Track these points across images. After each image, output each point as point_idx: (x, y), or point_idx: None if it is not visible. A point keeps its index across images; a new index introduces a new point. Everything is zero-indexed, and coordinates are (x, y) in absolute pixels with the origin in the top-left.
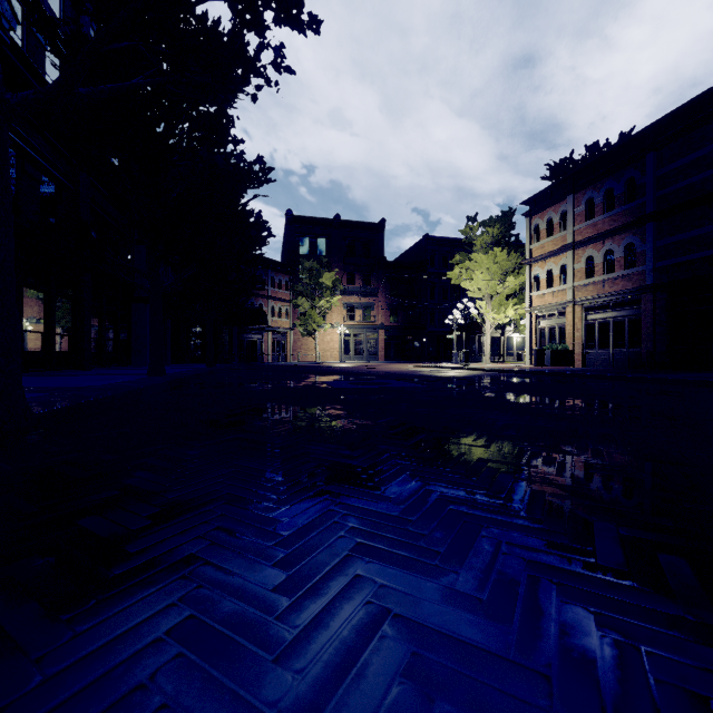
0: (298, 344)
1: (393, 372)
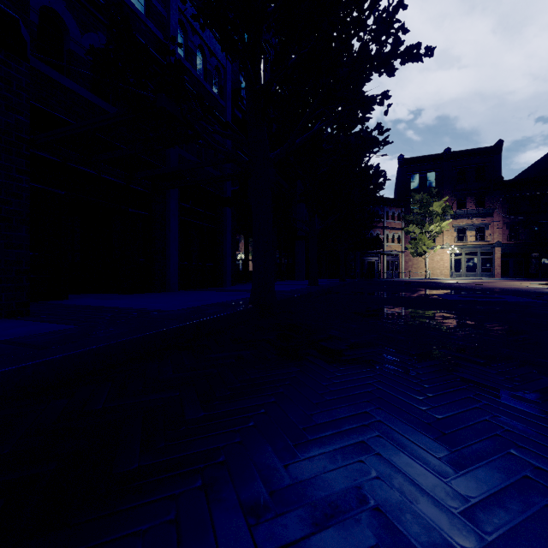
0: (408, 264)
1: (510, 289)
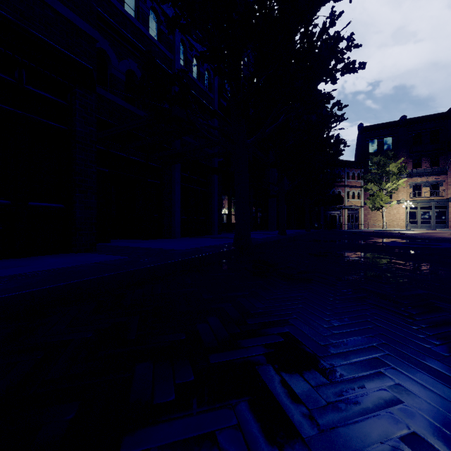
0: (367, 217)
1: None
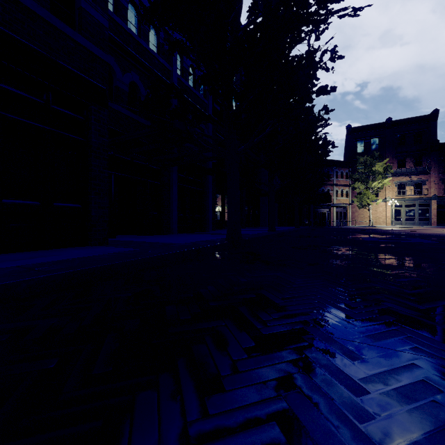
0: (355, 214)
1: (429, 234)
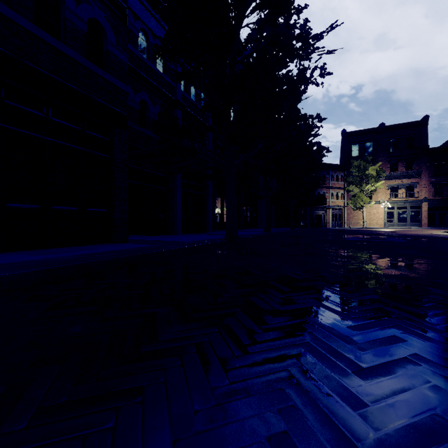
0: (350, 216)
1: (410, 234)
